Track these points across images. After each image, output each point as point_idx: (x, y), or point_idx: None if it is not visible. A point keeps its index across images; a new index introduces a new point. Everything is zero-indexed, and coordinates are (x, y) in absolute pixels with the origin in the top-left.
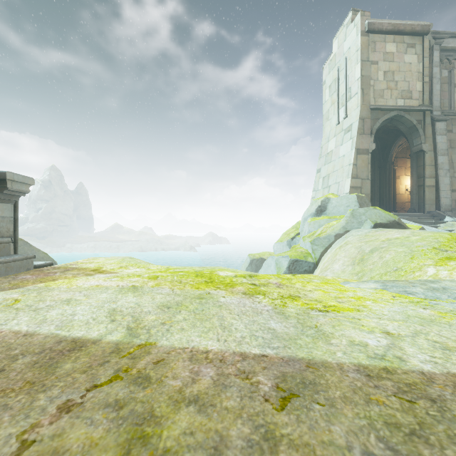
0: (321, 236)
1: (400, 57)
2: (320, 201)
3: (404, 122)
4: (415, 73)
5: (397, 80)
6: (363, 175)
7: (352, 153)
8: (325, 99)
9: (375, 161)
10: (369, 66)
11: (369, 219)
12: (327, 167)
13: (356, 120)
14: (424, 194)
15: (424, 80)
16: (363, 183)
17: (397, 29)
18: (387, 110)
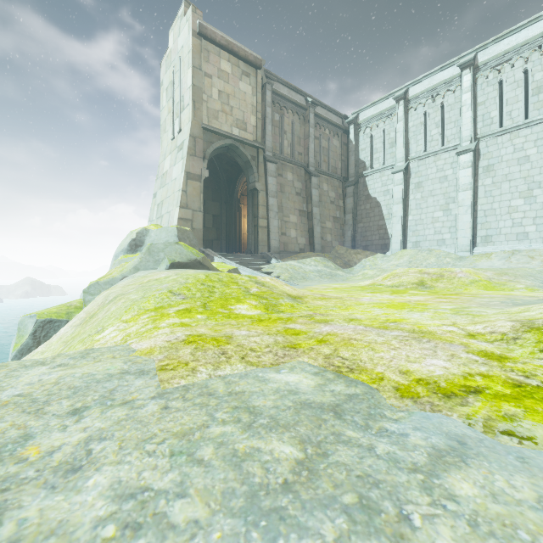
0: (102, 280)
1: (235, 81)
2: (135, 233)
3: (240, 155)
4: (249, 104)
5: (232, 105)
6: (195, 206)
7: (182, 176)
8: (163, 104)
9: (222, 195)
10: (202, 77)
11: (167, 257)
12: (162, 192)
13: (187, 137)
14: (258, 235)
15: (257, 116)
16: (194, 215)
17: (232, 48)
18: (222, 135)
